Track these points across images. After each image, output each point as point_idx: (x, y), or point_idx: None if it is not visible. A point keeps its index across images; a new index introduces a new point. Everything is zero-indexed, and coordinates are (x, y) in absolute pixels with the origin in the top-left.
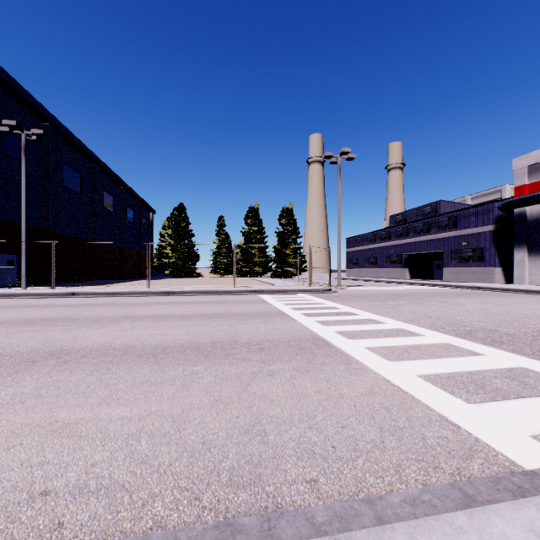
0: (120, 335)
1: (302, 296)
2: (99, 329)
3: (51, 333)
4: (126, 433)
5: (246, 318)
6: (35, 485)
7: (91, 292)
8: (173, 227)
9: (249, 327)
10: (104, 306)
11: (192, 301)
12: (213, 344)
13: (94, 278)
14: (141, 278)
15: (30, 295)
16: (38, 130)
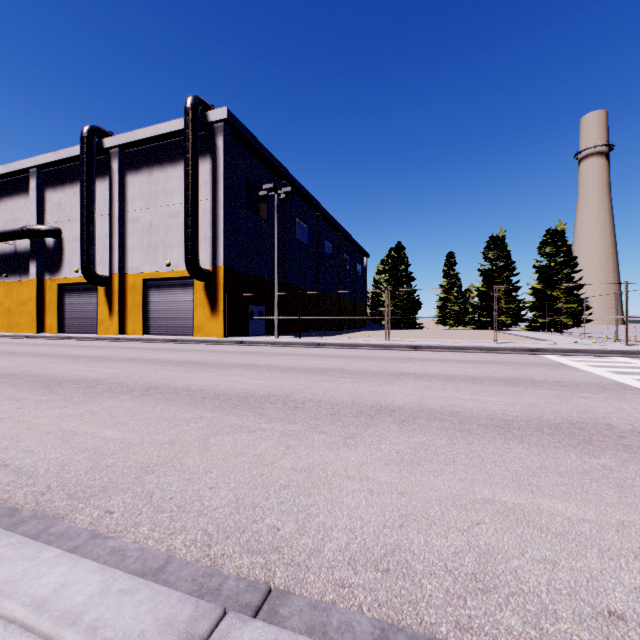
0: (422, 395)
1: (627, 361)
2: (389, 385)
3: (347, 385)
4: (623, 547)
5: (573, 389)
6: (581, 595)
7: (335, 343)
8: (390, 271)
9: (600, 405)
10: (361, 359)
11: (455, 359)
12: (574, 425)
13: (317, 328)
14: (357, 329)
15: (286, 344)
16: (287, 188)
